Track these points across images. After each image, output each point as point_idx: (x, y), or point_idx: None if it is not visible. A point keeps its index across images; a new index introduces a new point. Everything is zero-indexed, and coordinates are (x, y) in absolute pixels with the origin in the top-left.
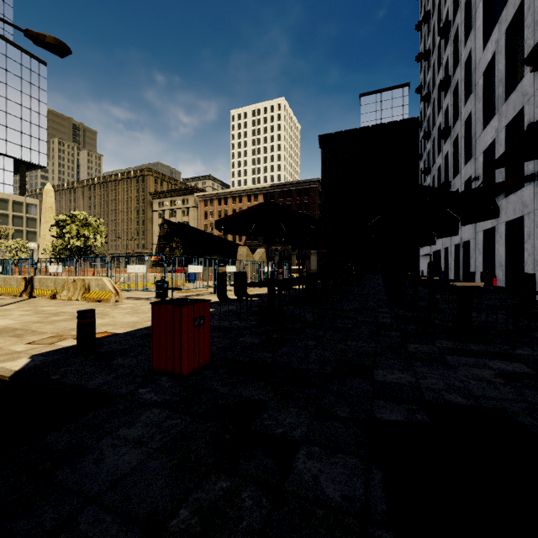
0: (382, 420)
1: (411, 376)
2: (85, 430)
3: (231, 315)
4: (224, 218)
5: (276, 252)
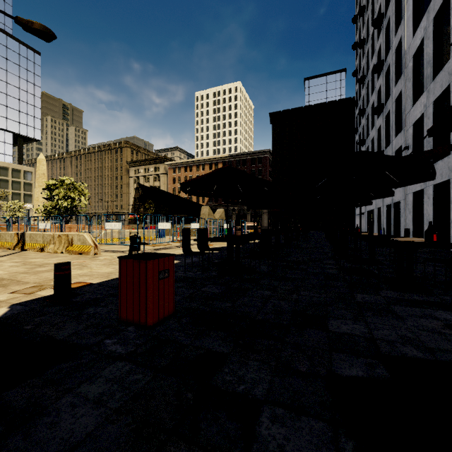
0: (343, 376)
1: (364, 326)
2: (46, 387)
3: (195, 266)
4: (188, 181)
5: (234, 212)
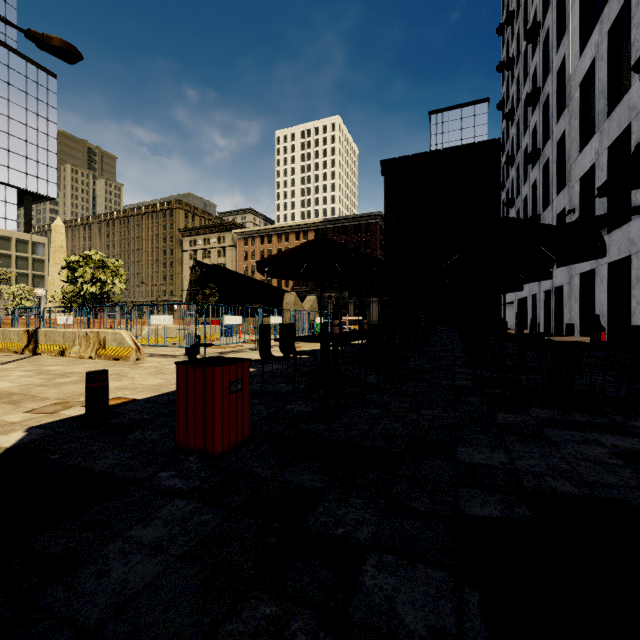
0: (472, 517)
1: (504, 455)
2: (87, 530)
3: (276, 376)
4: (267, 259)
5: (330, 300)
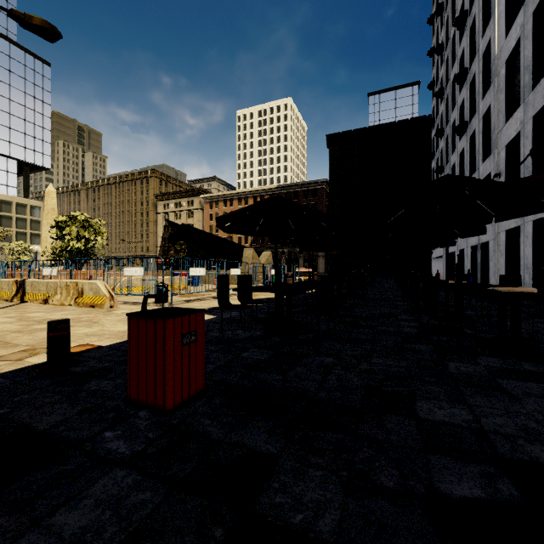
0: (452, 499)
1: (466, 411)
2: (3, 515)
3: (234, 323)
4: (226, 215)
5: (283, 255)
